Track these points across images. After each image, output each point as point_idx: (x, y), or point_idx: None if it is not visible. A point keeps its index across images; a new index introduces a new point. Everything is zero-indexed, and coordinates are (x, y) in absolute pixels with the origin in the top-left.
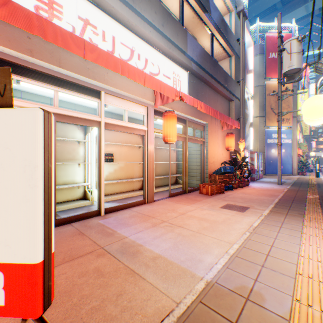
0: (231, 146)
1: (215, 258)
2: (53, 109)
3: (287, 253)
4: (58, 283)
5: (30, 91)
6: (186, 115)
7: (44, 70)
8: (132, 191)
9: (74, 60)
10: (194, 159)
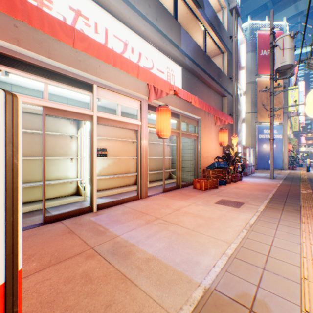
0: (224, 141)
1: (213, 259)
2: (42, 102)
3: (289, 254)
4: (40, 291)
5: (20, 84)
6: (180, 110)
7: (33, 61)
8: (126, 186)
9: (64, 52)
10: (187, 154)
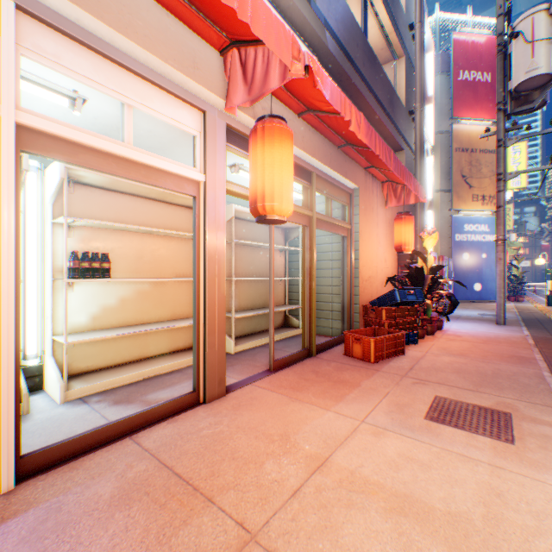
0: (408, 242)
1: None
2: None
3: None
4: None
5: None
6: (313, 160)
7: None
8: (173, 354)
9: None
10: (326, 270)
